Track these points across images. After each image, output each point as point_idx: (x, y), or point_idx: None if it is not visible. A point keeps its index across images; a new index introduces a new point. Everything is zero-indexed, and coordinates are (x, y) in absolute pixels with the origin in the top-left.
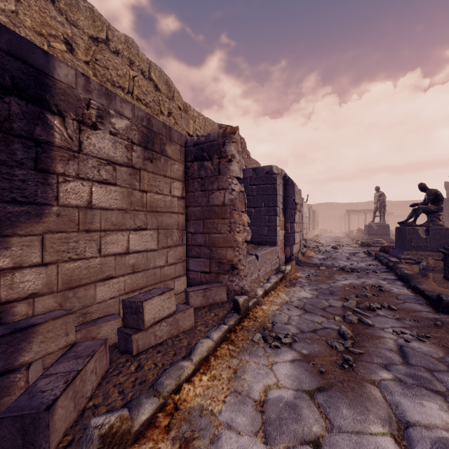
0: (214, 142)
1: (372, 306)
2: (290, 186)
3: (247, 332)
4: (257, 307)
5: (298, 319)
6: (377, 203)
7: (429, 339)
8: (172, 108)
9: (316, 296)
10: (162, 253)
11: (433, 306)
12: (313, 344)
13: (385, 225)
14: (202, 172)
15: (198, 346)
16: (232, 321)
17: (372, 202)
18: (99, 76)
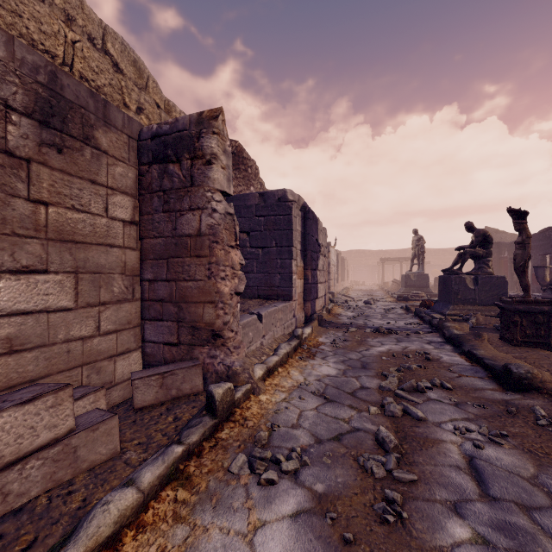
0: (184, 133)
1: (421, 386)
2: (312, 220)
3: (223, 453)
4: (251, 398)
5: (314, 416)
6: (416, 248)
7: (506, 439)
8: (144, 102)
9: (342, 372)
10: (87, 314)
11: (497, 380)
12: (336, 468)
13: (424, 275)
14: (165, 182)
15: (96, 513)
16: (196, 435)
17: (408, 249)
18: (2, 24)
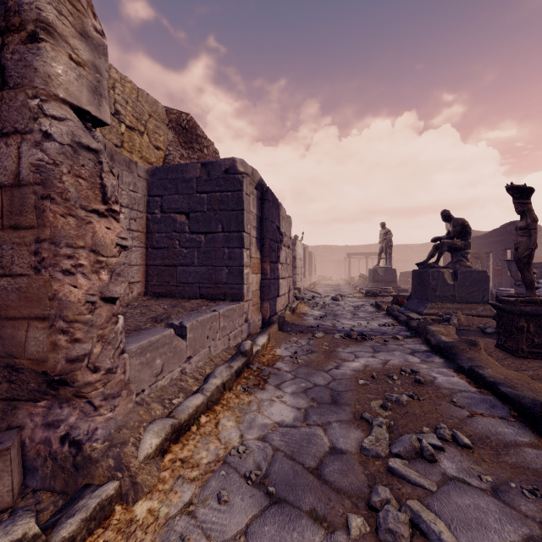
0: None
1: (429, 451)
2: (271, 203)
3: None
4: (112, 518)
5: None
6: (383, 242)
7: None
8: None
9: (303, 414)
10: None
11: (529, 423)
12: None
13: (392, 269)
14: None
15: None
16: None
17: (373, 245)
18: None
